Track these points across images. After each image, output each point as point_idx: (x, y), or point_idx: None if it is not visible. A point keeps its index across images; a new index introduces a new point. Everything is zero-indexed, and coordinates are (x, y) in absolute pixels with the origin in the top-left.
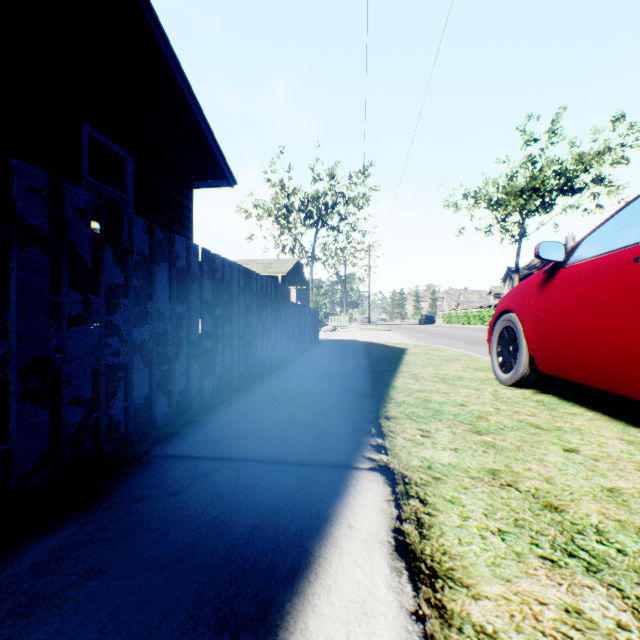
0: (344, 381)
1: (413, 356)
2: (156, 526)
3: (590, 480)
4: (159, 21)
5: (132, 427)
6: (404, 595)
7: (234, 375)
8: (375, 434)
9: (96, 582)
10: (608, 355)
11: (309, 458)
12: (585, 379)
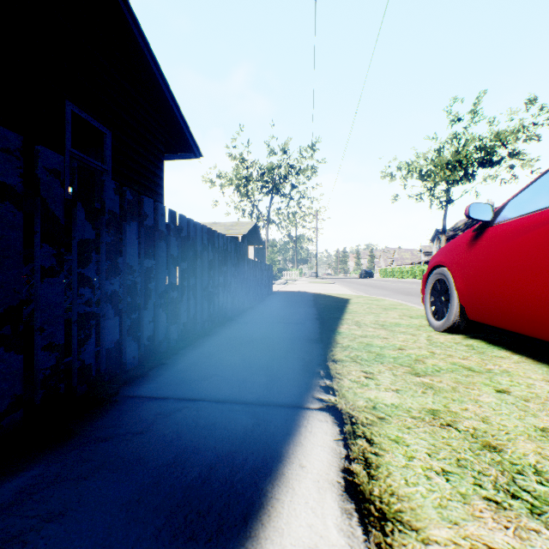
0: (295, 327)
1: (355, 305)
2: (118, 466)
3: (523, 420)
4: (134, 13)
5: (103, 370)
6: (355, 539)
7: (198, 322)
8: (323, 376)
9: (55, 525)
10: (534, 304)
11: (264, 399)
12: (512, 326)
